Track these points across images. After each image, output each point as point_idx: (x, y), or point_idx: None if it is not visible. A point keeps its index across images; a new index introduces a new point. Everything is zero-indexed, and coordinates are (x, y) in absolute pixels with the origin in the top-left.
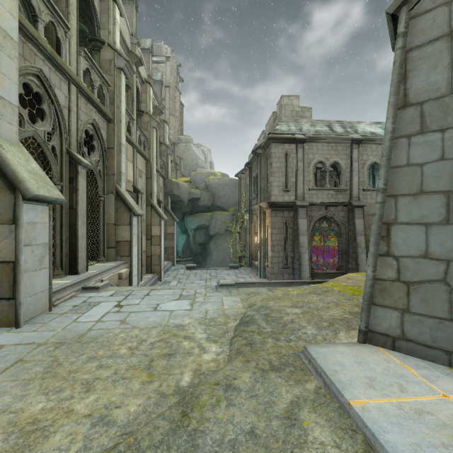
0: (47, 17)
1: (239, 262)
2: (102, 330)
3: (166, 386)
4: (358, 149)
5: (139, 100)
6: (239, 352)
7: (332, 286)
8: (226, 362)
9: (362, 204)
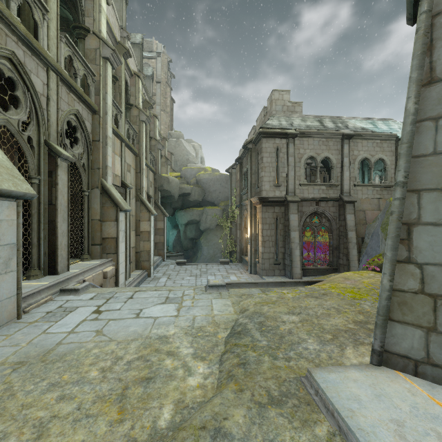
0: None
1: (230, 257)
2: (73, 345)
3: (140, 428)
4: (349, 144)
5: (127, 93)
6: (231, 376)
7: (330, 288)
8: (215, 388)
9: (353, 200)
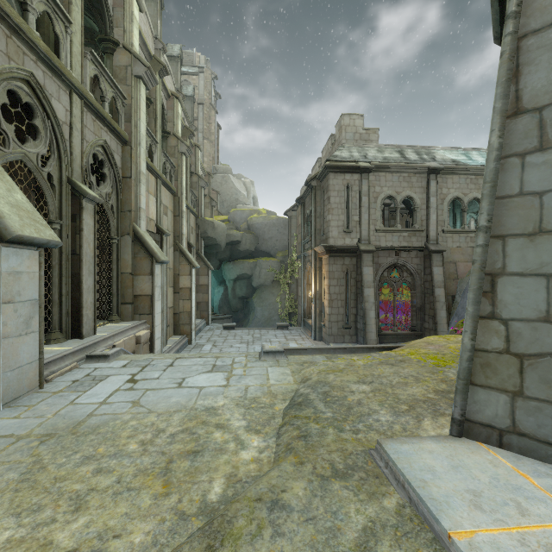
0: (40, 6)
1: (289, 320)
2: (106, 416)
3: (188, 502)
4: (436, 181)
5: (164, 119)
6: (290, 449)
7: (408, 354)
8: (271, 462)
9: (441, 249)
